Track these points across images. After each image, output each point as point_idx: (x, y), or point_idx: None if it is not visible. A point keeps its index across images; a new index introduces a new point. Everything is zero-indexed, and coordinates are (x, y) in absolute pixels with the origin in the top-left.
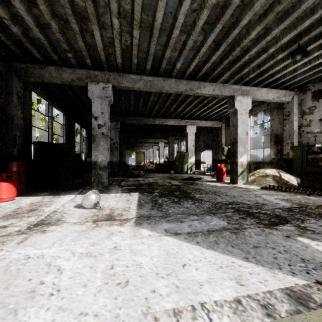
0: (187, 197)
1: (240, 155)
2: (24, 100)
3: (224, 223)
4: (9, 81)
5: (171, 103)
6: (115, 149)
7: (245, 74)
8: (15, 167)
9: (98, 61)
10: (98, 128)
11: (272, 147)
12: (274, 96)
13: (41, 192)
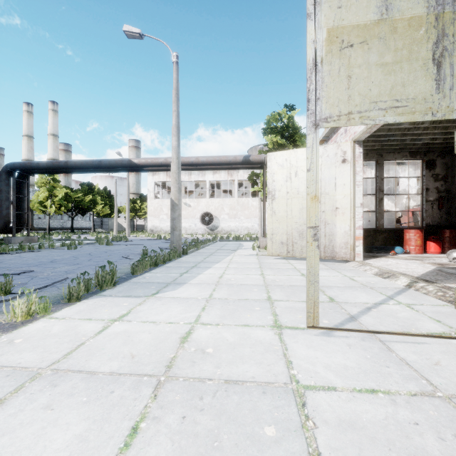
0: None
1: None
2: None
3: None
4: (452, 167)
5: None
6: None
7: None
8: (446, 233)
9: None
10: None
11: None
12: None
13: None
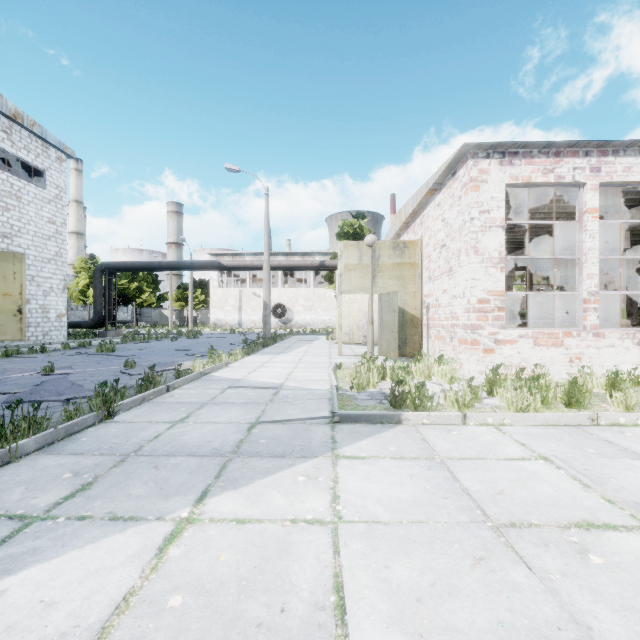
0: None
1: None
2: None
3: None
4: None
5: None
6: None
7: None
8: None
9: None
10: None
11: None
12: None
13: None
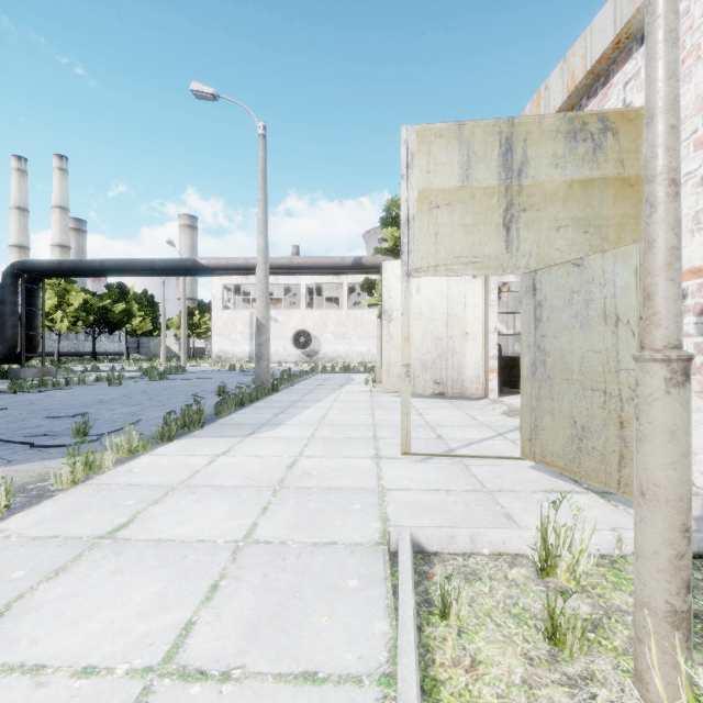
0: None
1: None
2: None
3: None
4: None
5: None
6: None
7: None
8: None
9: None
10: None
11: None
12: None
13: None
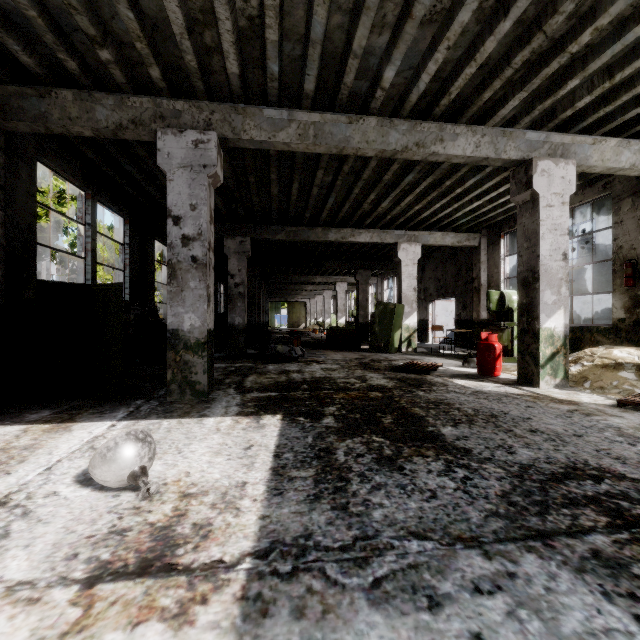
0: (420, 440)
1: (546, 313)
2: (14, 181)
3: (629, 627)
4: None
5: (364, 190)
6: (239, 297)
7: (563, 100)
8: None
9: (182, 75)
10: (182, 244)
11: (619, 290)
12: (636, 159)
13: (37, 409)
